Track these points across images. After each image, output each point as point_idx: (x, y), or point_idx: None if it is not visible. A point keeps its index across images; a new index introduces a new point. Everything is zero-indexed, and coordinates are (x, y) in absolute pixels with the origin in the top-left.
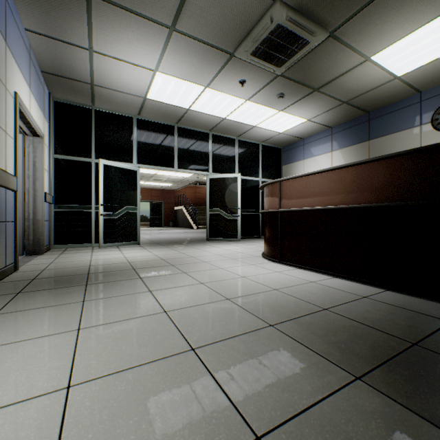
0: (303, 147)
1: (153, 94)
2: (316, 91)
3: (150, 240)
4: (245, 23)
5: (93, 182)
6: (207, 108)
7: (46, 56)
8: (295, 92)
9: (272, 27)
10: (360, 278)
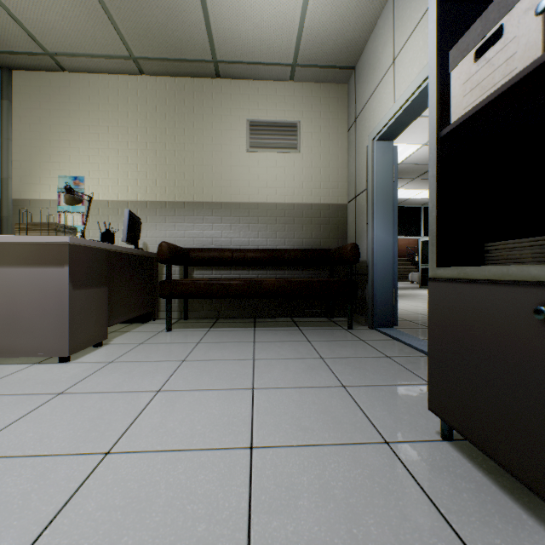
0: None
1: None
2: None
3: None
4: None
5: None
6: (423, 197)
7: None
8: None
9: None
10: None
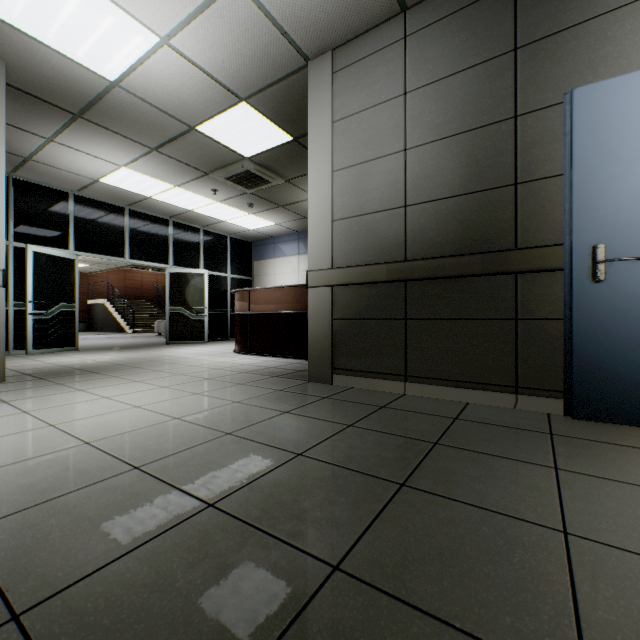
0: (274, 245)
1: (110, 180)
2: (282, 207)
3: (86, 347)
4: (221, 161)
5: (11, 272)
6: (172, 200)
7: None
8: (263, 204)
9: (243, 170)
10: (298, 357)
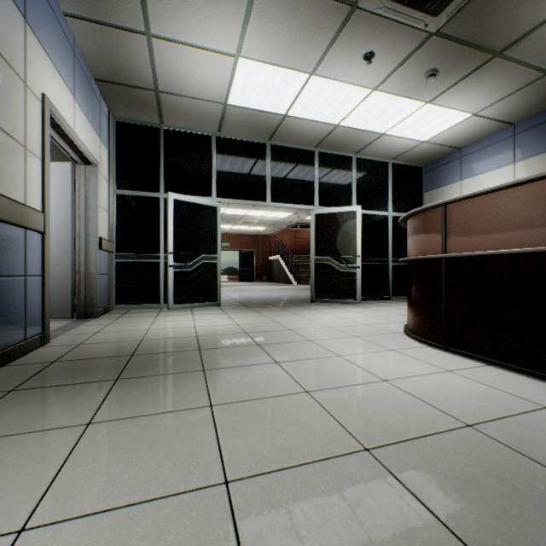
0: (460, 161)
1: (236, 96)
2: (497, 57)
3: (235, 301)
4: None
5: (161, 224)
6: (312, 111)
7: (96, 55)
8: (457, 64)
9: None
10: None
